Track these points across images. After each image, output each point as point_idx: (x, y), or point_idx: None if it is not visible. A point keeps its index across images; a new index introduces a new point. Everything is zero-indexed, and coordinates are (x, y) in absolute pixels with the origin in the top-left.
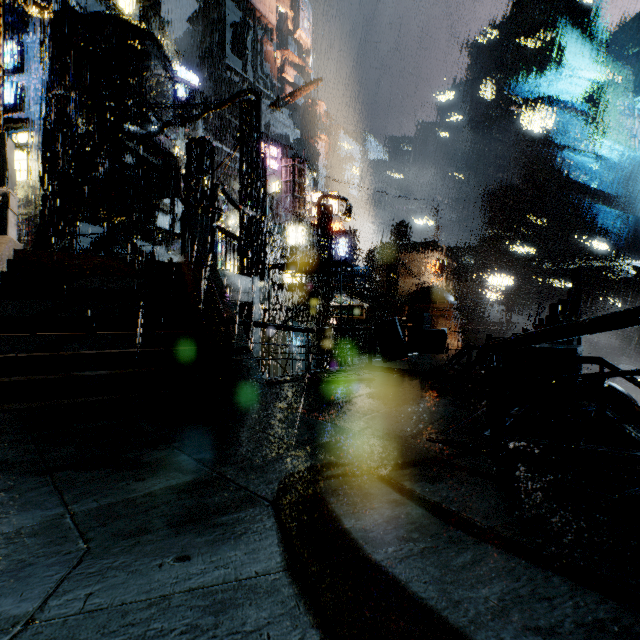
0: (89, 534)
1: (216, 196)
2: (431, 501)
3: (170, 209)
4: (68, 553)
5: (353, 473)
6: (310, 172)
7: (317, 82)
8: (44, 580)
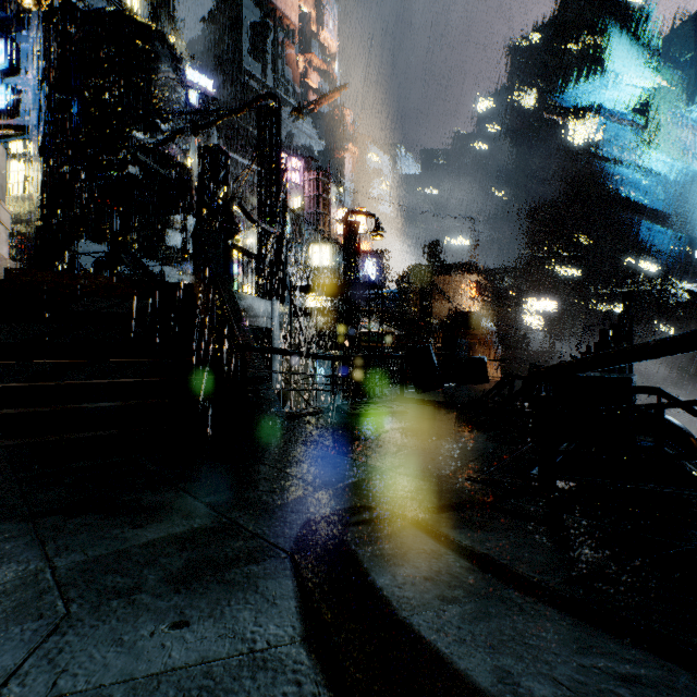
0: (71, 593)
1: (232, 210)
2: (476, 552)
3: (182, 226)
4: (43, 617)
5: (384, 518)
6: (336, 186)
7: (343, 88)
8: (8, 653)
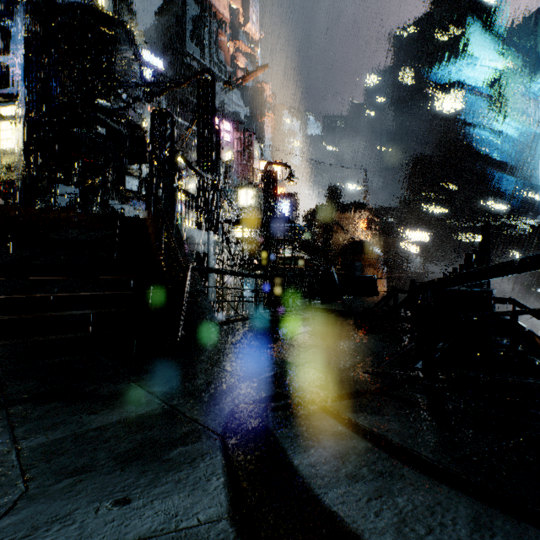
0: (31, 472)
1: (176, 160)
2: (375, 433)
3: (138, 174)
4: (4, 495)
5: (298, 404)
6: (258, 144)
7: (264, 68)
8: None
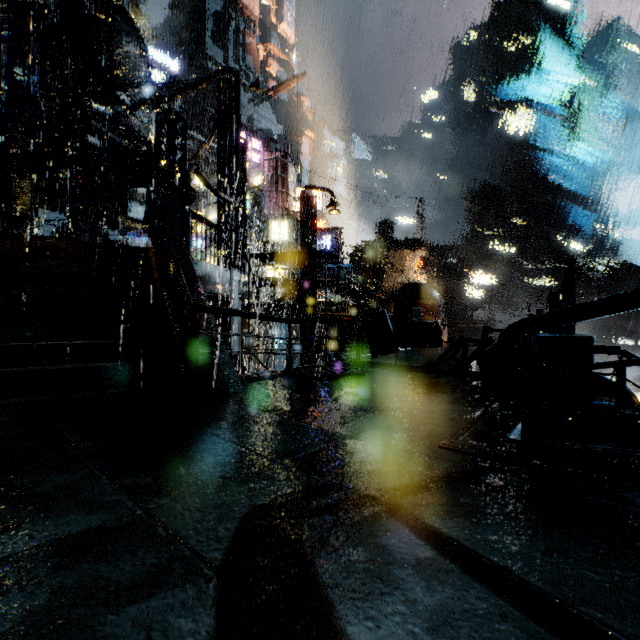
0: None
1: (189, 176)
2: (490, 564)
3: (144, 199)
4: None
5: (350, 503)
6: (294, 167)
7: (301, 76)
8: None
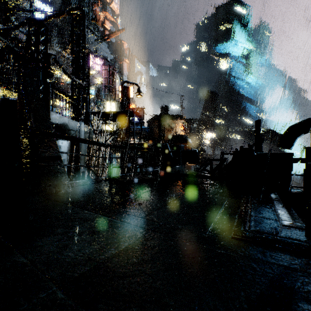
0: None
1: (49, 61)
2: None
3: None
4: None
5: None
6: (118, 75)
7: (122, 30)
8: None
